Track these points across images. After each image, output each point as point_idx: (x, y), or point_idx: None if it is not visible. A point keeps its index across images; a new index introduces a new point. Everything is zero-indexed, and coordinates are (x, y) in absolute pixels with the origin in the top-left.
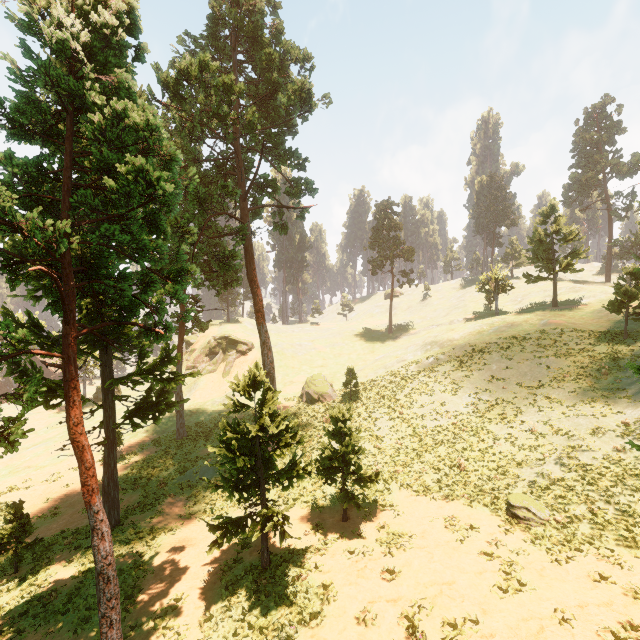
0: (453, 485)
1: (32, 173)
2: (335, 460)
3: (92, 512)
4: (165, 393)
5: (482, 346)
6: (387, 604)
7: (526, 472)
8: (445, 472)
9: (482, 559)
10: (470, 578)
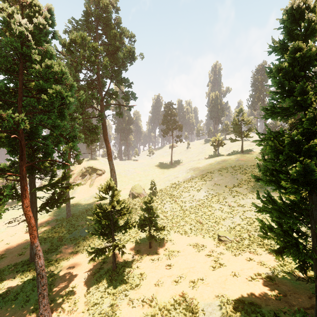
0: (197, 230)
1: (4, 90)
2: (146, 221)
3: (35, 246)
4: (62, 194)
5: (211, 170)
6: (167, 278)
7: (226, 222)
8: (193, 225)
9: (206, 257)
10: (201, 264)
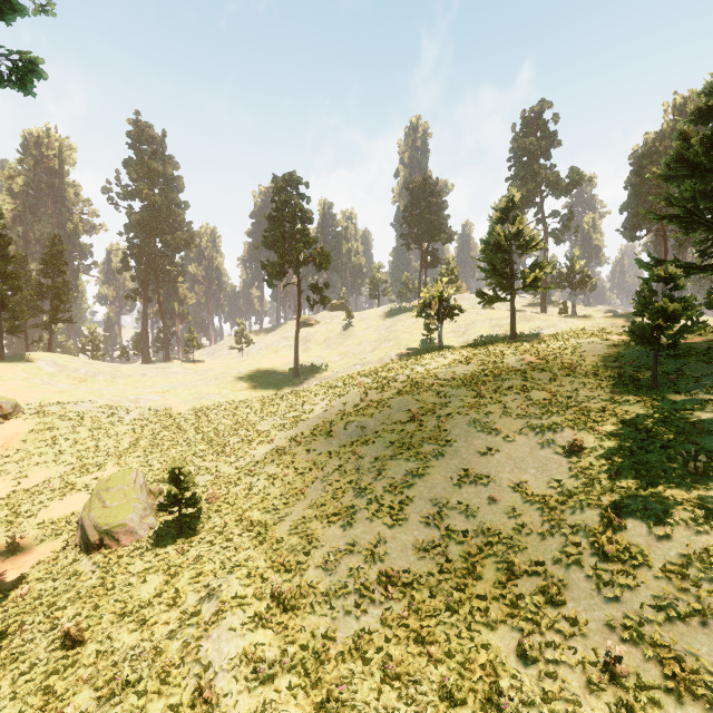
0: None
1: None
2: None
3: None
4: None
5: (435, 402)
6: None
7: None
8: None
9: None
10: None
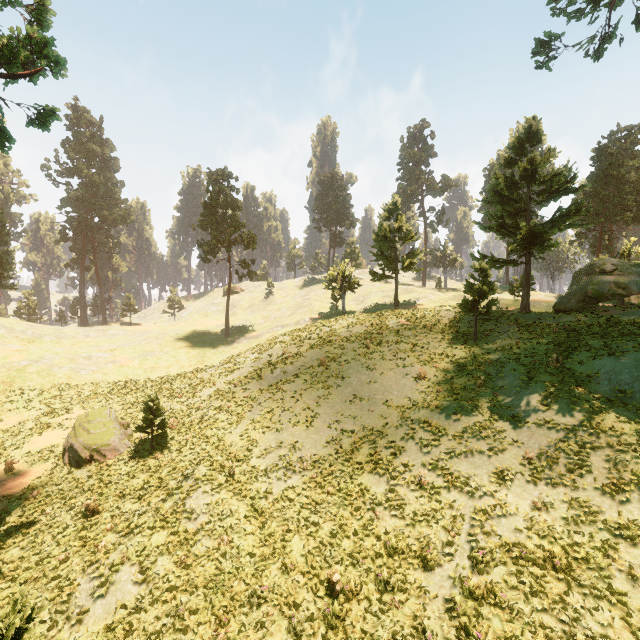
0: None
1: None
2: None
3: None
4: None
5: (337, 352)
6: None
7: (434, 576)
8: (308, 608)
9: None
10: None
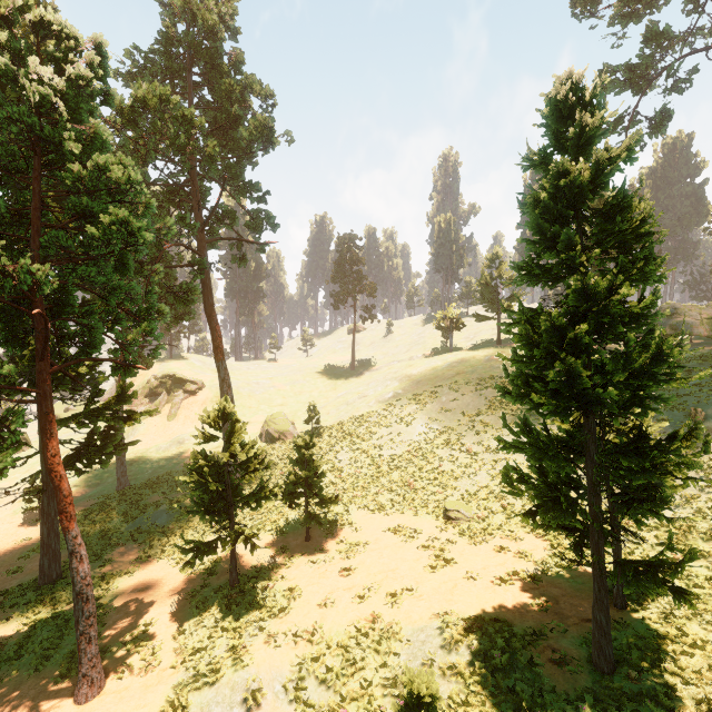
0: (403, 501)
1: (4, 214)
2: (299, 485)
3: (71, 537)
4: (111, 435)
5: (435, 380)
6: (344, 592)
7: (461, 484)
8: (397, 492)
9: (420, 550)
10: (410, 564)
